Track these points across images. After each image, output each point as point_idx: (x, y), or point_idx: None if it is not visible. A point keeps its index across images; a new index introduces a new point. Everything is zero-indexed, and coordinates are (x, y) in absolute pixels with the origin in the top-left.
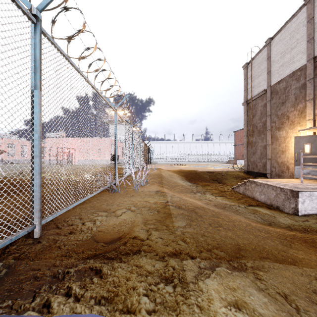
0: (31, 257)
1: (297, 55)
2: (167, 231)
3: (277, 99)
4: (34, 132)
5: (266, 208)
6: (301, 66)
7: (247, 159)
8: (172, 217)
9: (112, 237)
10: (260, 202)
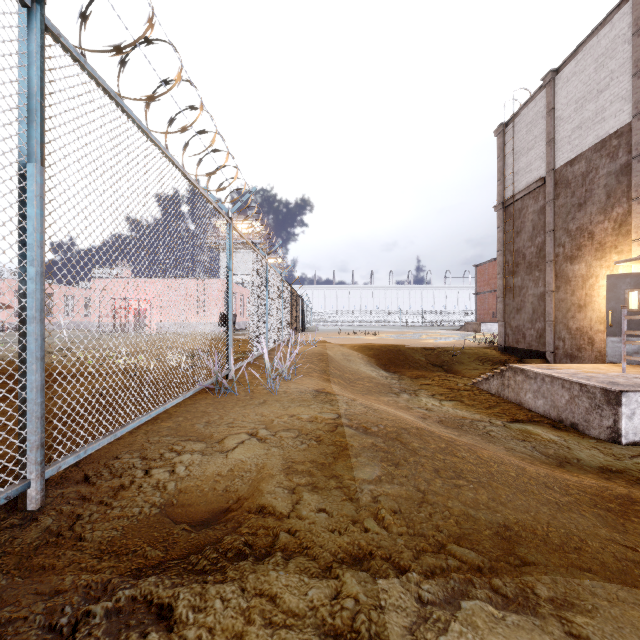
0: (7, 566)
1: (612, 105)
2: (338, 492)
3: (567, 197)
4: (27, 263)
5: (549, 428)
6: (621, 127)
7: (504, 323)
8: (349, 456)
9: (209, 509)
10: (536, 414)
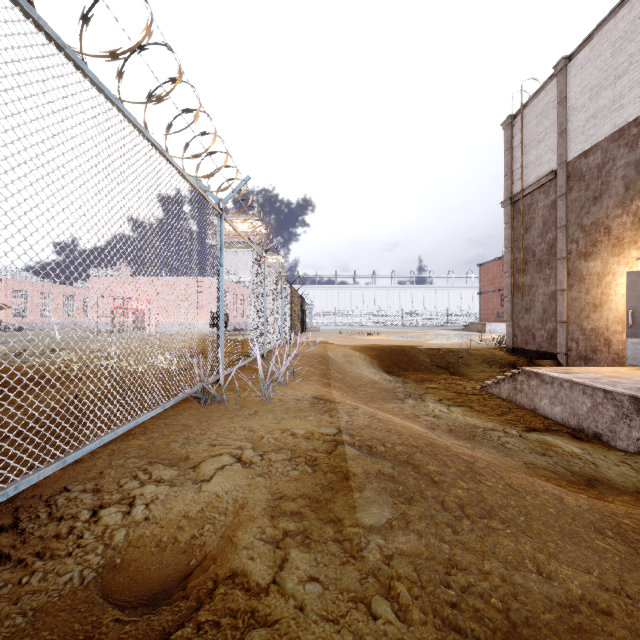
0: None
1: (631, 91)
2: (336, 547)
3: (581, 190)
4: None
5: (569, 438)
6: None
7: (512, 323)
8: (351, 489)
9: (161, 577)
10: (553, 422)
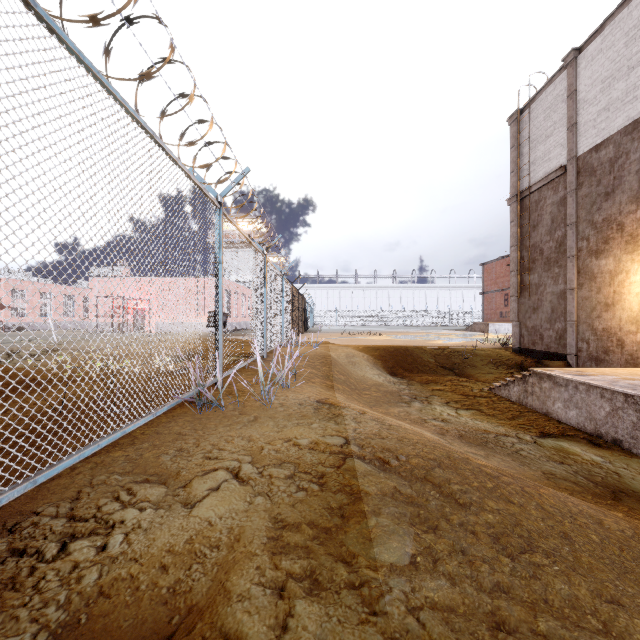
0: None
1: None
2: (352, 597)
3: (592, 186)
4: None
5: (587, 444)
6: None
7: (519, 323)
8: (365, 515)
9: None
10: (568, 427)
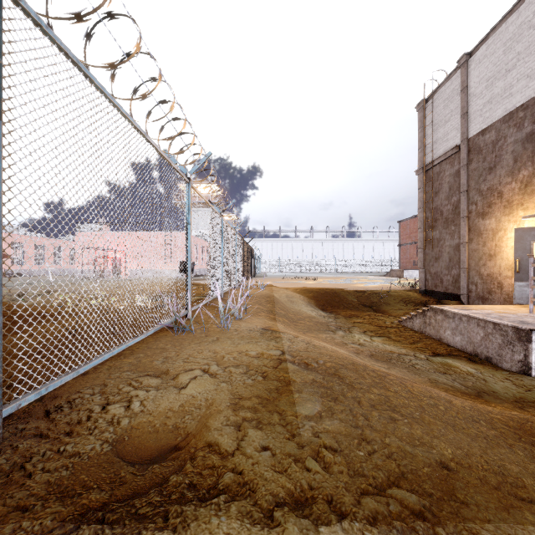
0: None
1: (519, 82)
2: (281, 428)
3: (479, 162)
4: None
5: (466, 361)
6: (526, 100)
7: (424, 269)
8: (292, 392)
9: (158, 446)
10: (454, 349)
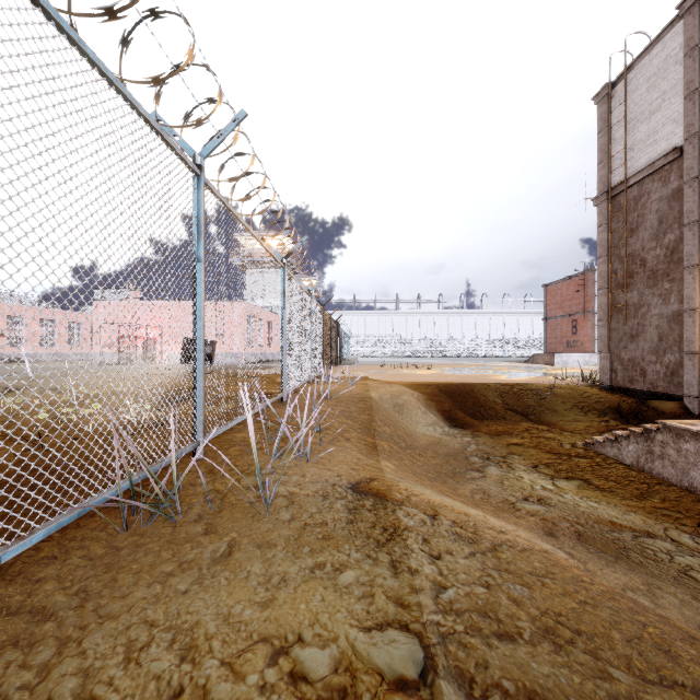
0: None
1: None
2: None
3: None
4: None
5: None
6: None
7: (609, 354)
8: None
9: None
10: None
